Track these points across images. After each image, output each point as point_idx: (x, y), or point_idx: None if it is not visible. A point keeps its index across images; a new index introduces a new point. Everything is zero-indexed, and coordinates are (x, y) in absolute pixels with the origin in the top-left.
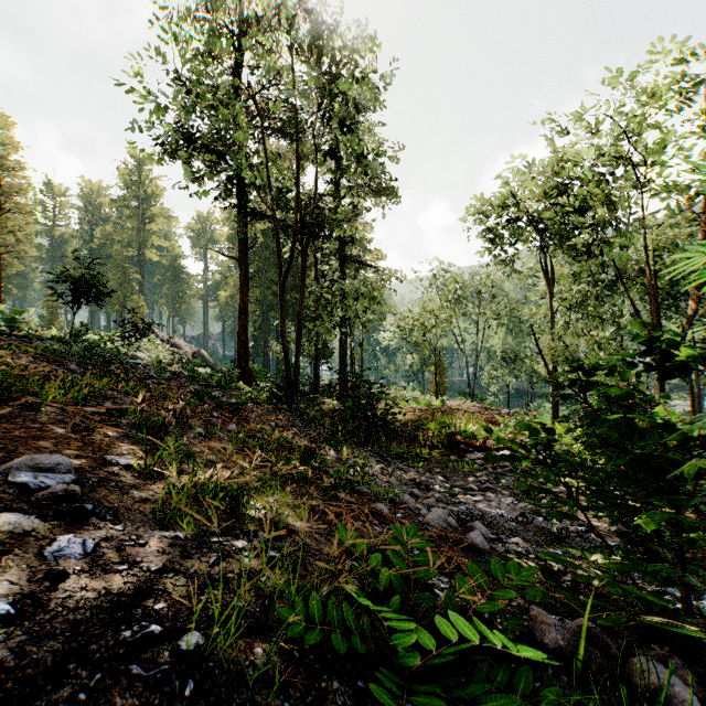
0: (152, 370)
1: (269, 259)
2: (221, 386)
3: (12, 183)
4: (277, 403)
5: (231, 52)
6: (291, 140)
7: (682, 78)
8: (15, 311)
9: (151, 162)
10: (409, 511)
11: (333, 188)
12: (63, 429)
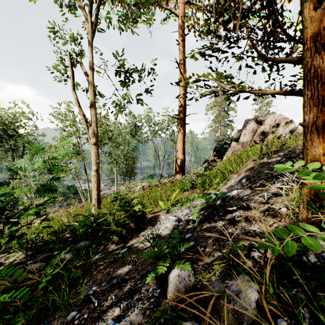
0: None
1: None
2: None
3: None
4: None
5: None
6: None
7: None
8: None
9: None
10: None
11: None
12: None
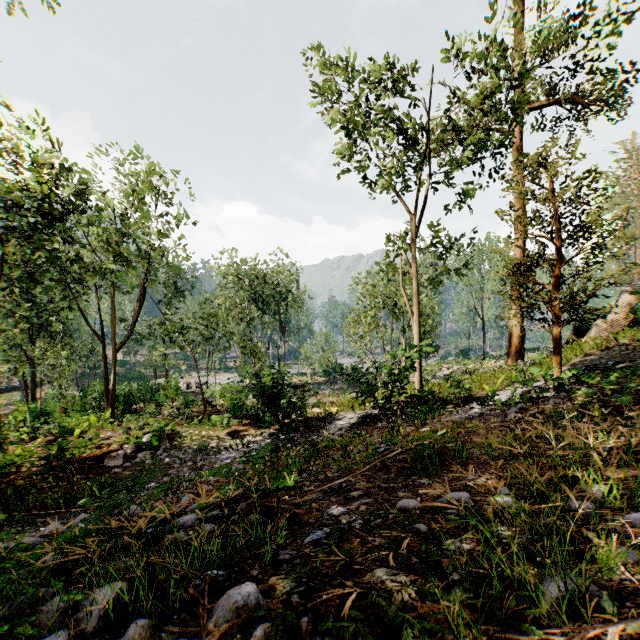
0: None
1: None
2: None
3: None
4: None
5: None
6: None
7: None
8: None
9: None
10: None
11: None
12: None
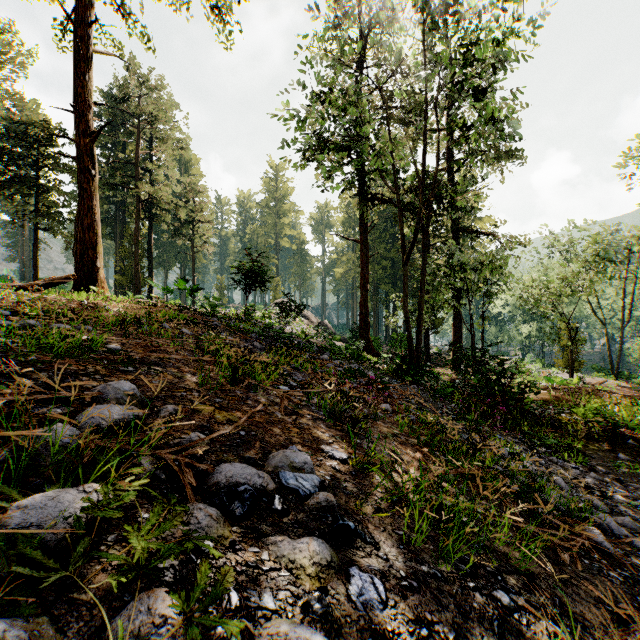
0: (302, 343)
1: (378, 237)
2: (355, 358)
3: (200, 202)
4: (404, 375)
5: (352, 59)
6: (407, 124)
7: None
8: (215, 299)
9: (297, 169)
10: (614, 537)
11: (445, 161)
12: (278, 412)
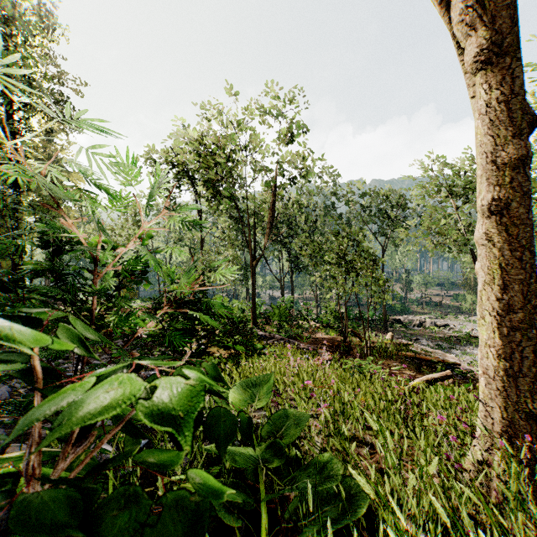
0: None
1: None
2: None
3: None
4: None
5: None
6: None
7: (261, 108)
8: None
9: None
10: None
11: None
12: None
